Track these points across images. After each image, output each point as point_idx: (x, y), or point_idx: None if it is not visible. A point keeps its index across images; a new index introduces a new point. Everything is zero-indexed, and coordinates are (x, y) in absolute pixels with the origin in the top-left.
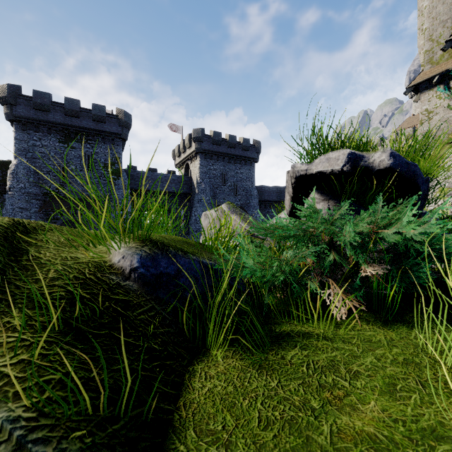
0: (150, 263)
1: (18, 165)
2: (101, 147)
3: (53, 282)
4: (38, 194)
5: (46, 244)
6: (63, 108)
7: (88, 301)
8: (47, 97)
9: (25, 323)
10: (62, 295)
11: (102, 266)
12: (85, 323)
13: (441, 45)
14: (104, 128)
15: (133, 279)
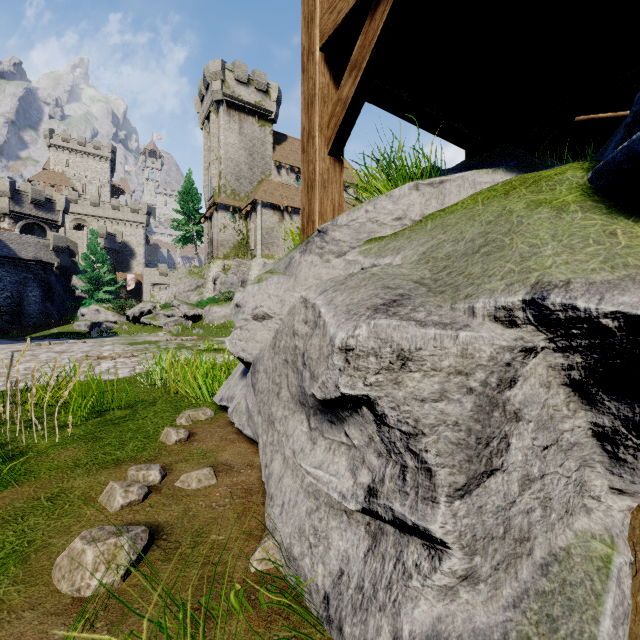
0: None
1: None
2: None
3: None
4: None
5: None
6: None
7: None
8: None
9: None
10: None
11: None
12: None
13: (230, 187)
14: None
15: None
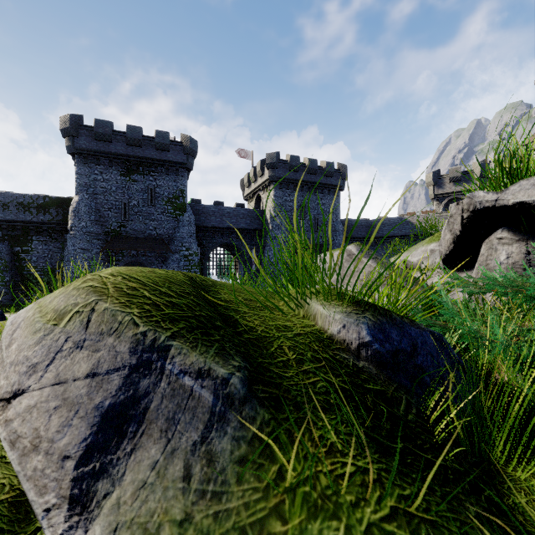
0: (381, 336)
1: (79, 202)
2: (164, 179)
3: (302, 367)
4: (99, 233)
5: (238, 306)
6: (125, 137)
7: (352, 394)
8: (109, 125)
9: (338, 437)
10: (325, 387)
11: (323, 339)
12: (375, 431)
13: None
14: (168, 157)
15: (365, 357)
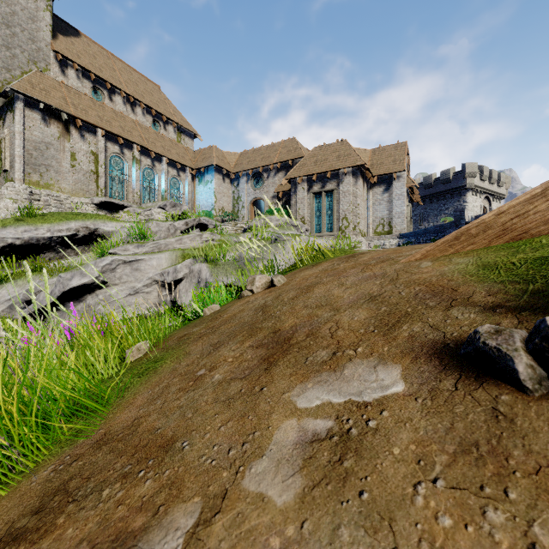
0: None
1: None
2: None
3: None
4: None
5: None
6: None
7: None
8: None
9: None
10: None
11: None
12: None
13: None
14: None
15: None
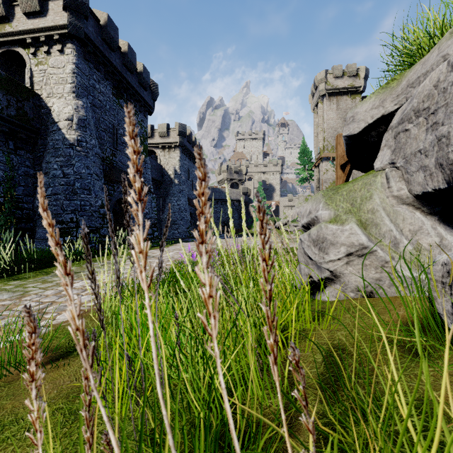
0: None
1: (86, 110)
2: (138, 115)
3: None
4: (101, 158)
5: None
6: (121, 53)
7: None
8: (117, 32)
9: None
10: None
11: None
12: None
13: (330, 145)
14: (144, 95)
15: None
